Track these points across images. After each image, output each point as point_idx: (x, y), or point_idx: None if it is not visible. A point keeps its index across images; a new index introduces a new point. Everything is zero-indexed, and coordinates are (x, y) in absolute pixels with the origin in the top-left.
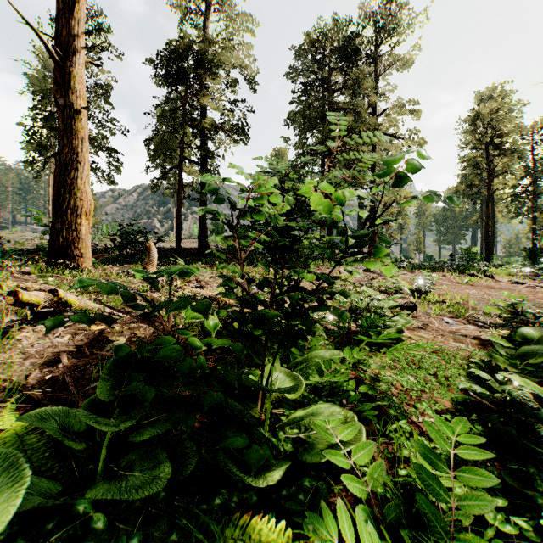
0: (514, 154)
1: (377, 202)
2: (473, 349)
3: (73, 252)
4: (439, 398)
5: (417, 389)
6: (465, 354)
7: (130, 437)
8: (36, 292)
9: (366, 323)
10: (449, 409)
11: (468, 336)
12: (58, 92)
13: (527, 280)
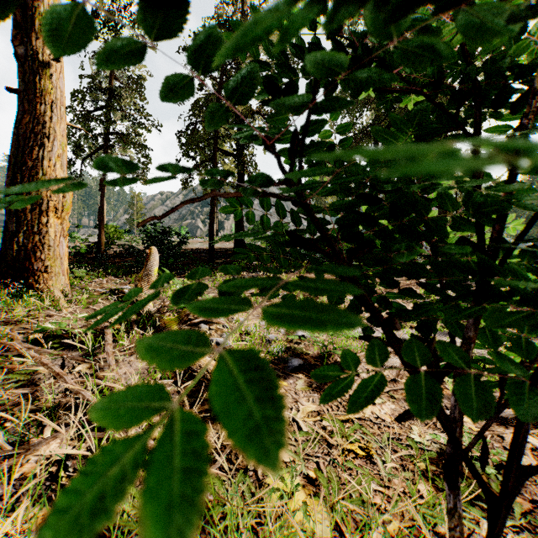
0: None
1: None
2: None
3: (33, 265)
4: None
5: None
6: None
7: None
8: None
9: None
10: None
11: None
12: (19, 37)
13: None
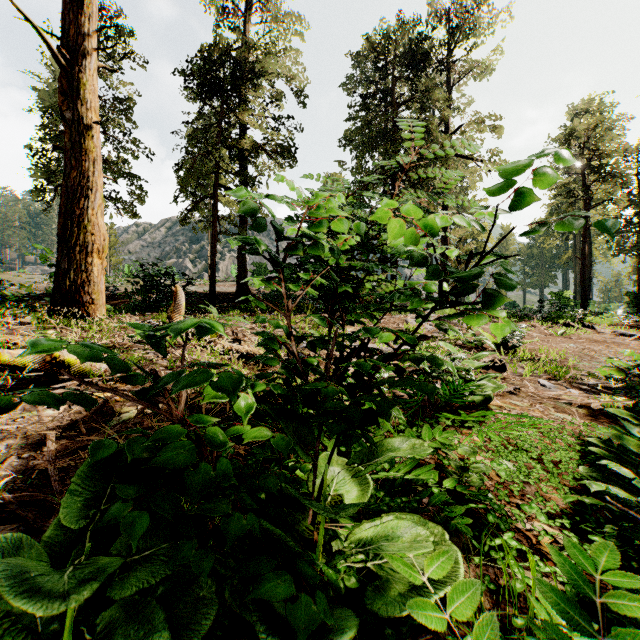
0: (616, 179)
1: (483, 226)
2: (583, 423)
3: (82, 298)
4: (548, 493)
5: (519, 482)
6: (572, 428)
7: (110, 586)
8: (21, 350)
9: (448, 391)
10: (564, 510)
11: (573, 404)
12: (65, 103)
13: (634, 331)
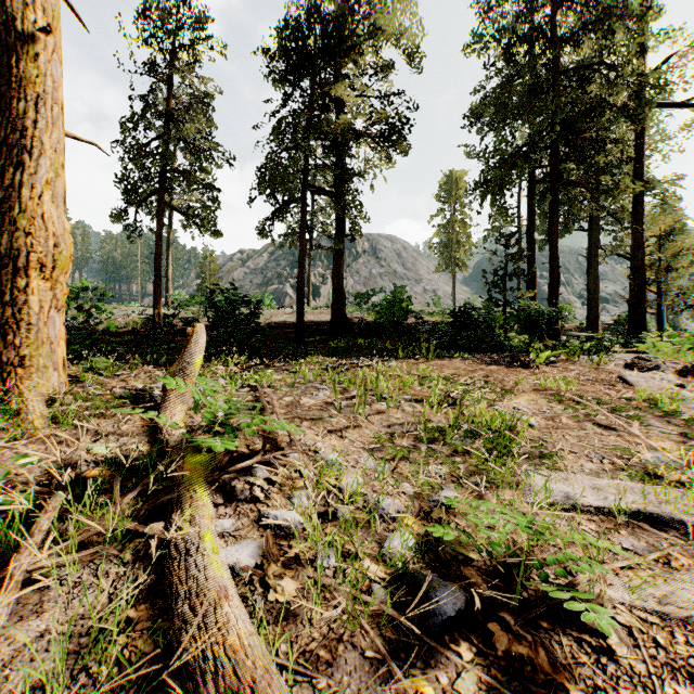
0: None
1: None
2: None
3: (2, 355)
4: None
5: None
6: None
7: None
8: None
9: None
10: None
11: None
12: None
13: None
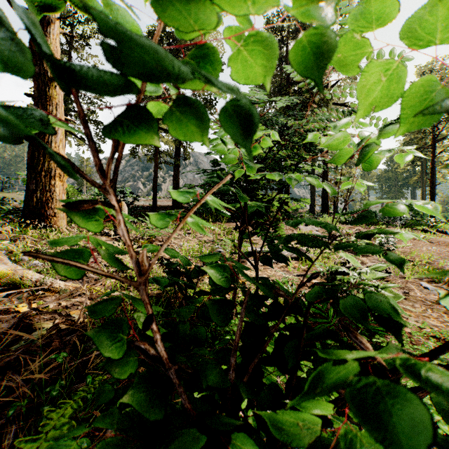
0: None
1: None
2: None
3: (46, 212)
4: None
5: None
6: None
7: None
8: None
9: None
10: None
11: None
12: (34, 60)
13: None
